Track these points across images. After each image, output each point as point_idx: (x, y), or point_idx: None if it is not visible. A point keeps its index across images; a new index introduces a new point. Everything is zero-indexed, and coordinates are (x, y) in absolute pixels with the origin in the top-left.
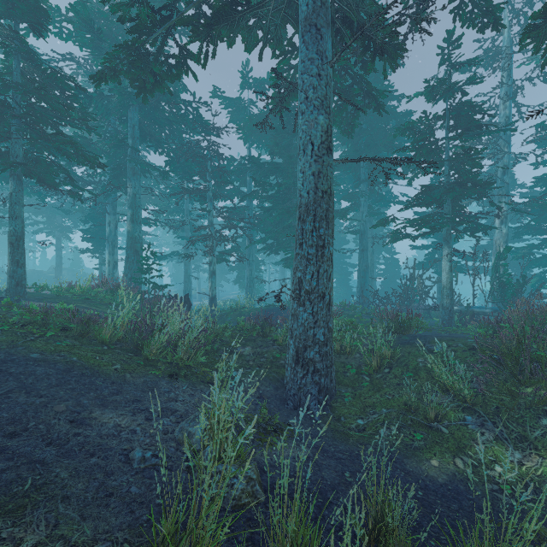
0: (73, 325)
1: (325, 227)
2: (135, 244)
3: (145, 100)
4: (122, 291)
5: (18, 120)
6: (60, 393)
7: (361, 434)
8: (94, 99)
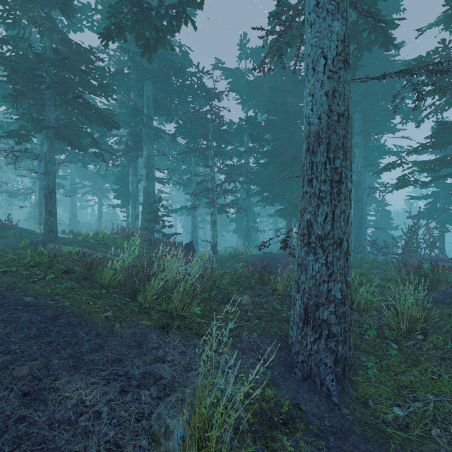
0: (77, 268)
1: (341, 158)
2: (149, 198)
3: (150, 59)
4: (136, 238)
5: (51, 91)
6: (32, 348)
7: (405, 435)
8: (116, 77)
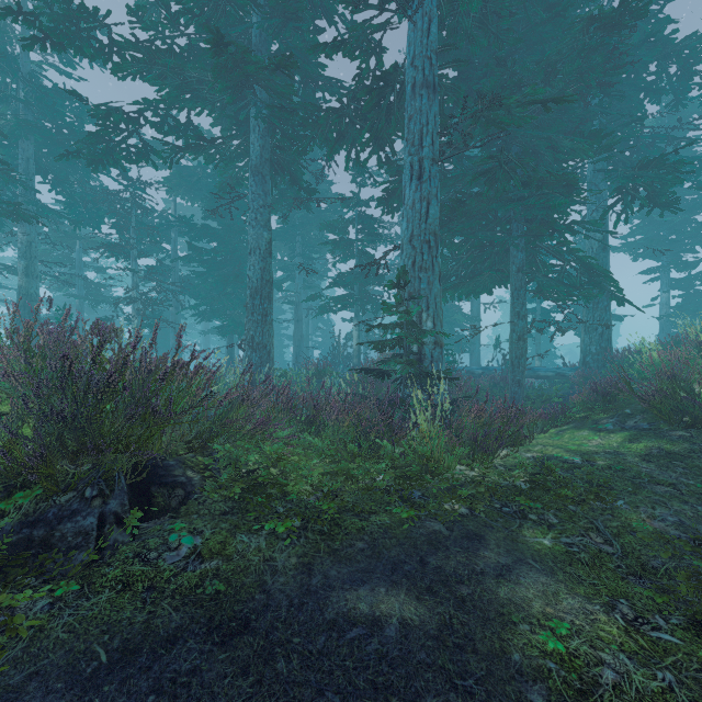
0: None
1: (268, 303)
2: (31, 302)
3: (95, 170)
4: None
5: None
6: None
7: None
8: None
